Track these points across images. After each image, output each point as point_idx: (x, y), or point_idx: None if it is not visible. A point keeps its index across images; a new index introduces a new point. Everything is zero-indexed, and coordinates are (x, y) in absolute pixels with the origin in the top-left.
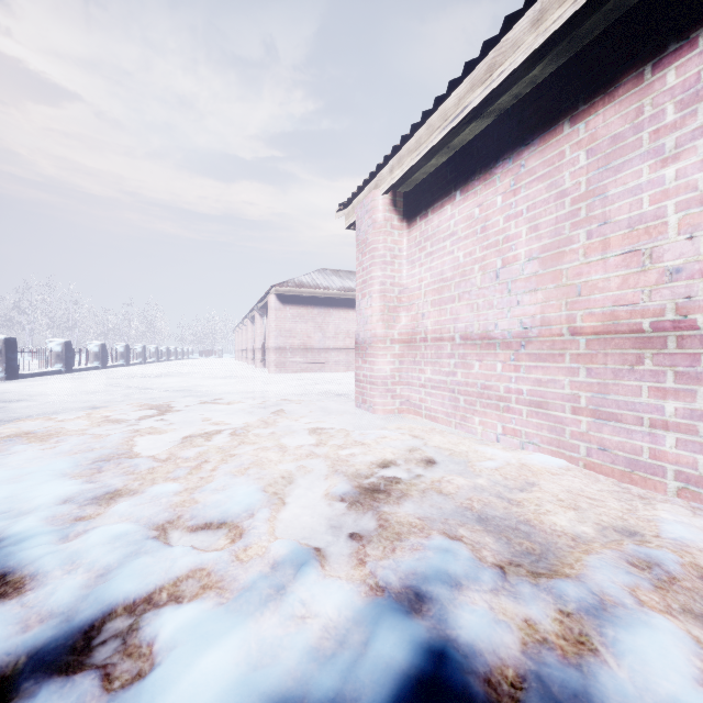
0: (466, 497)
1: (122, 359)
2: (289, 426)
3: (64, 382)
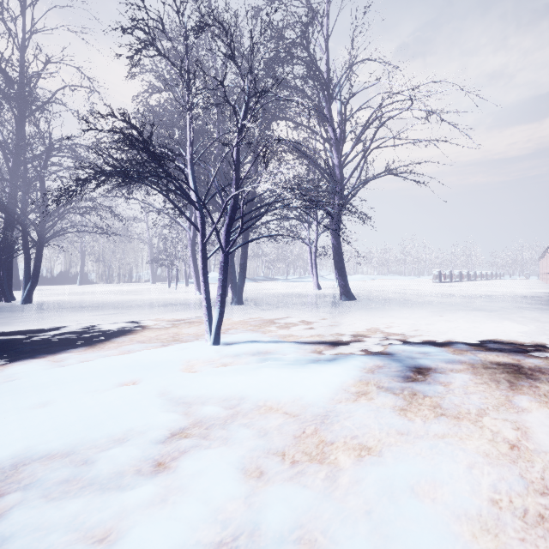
0: (547, 292)
1: (465, 278)
2: (530, 290)
3: (457, 284)
